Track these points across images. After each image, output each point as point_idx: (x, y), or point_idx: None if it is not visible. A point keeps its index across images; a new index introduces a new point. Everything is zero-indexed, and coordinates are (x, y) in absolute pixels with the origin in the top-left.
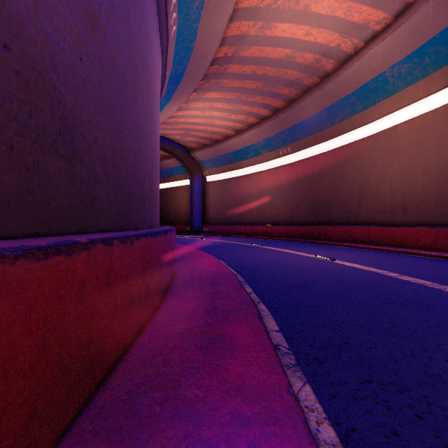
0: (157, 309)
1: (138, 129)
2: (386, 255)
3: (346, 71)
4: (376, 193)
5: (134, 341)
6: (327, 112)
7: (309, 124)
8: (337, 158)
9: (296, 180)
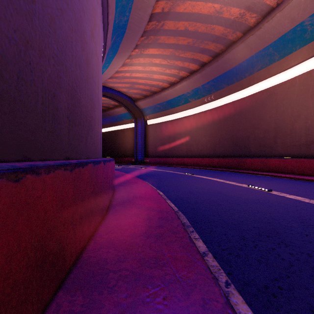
0: None
1: (37, 7)
2: (313, 185)
3: (268, 23)
4: (292, 130)
5: None
6: (246, 63)
7: (230, 75)
8: (254, 102)
9: (218, 122)
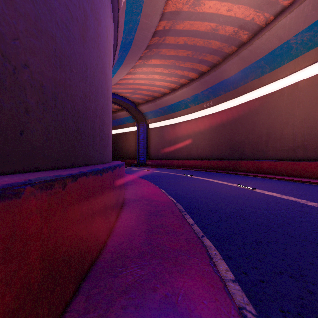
0: (103, 248)
1: (88, 71)
2: (293, 185)
3: (258, 40)
4: (281, 135)
5: (66, 309)
6: (241, 73)
7: (227, 84)
8: (249, 109)
9: (216, 126)
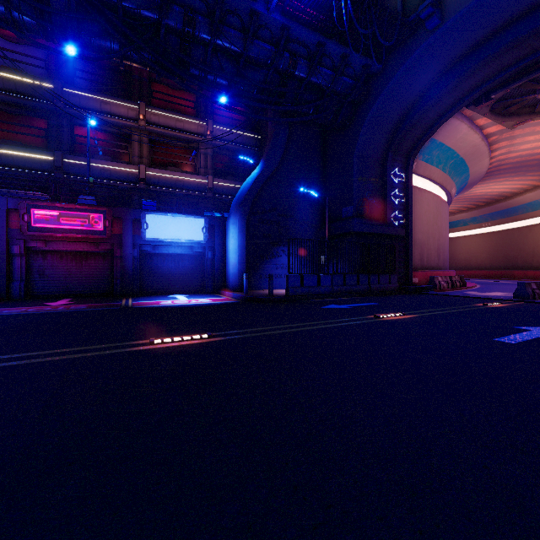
0: None
1: None
2: None
3: (517, 198)
4: None
5: None
6: (512, 209)
7: (502, 213)
8: (521, 233)
9: (495, 243)
